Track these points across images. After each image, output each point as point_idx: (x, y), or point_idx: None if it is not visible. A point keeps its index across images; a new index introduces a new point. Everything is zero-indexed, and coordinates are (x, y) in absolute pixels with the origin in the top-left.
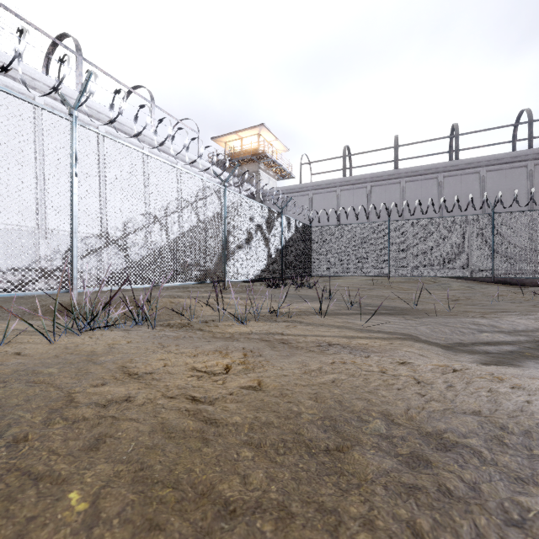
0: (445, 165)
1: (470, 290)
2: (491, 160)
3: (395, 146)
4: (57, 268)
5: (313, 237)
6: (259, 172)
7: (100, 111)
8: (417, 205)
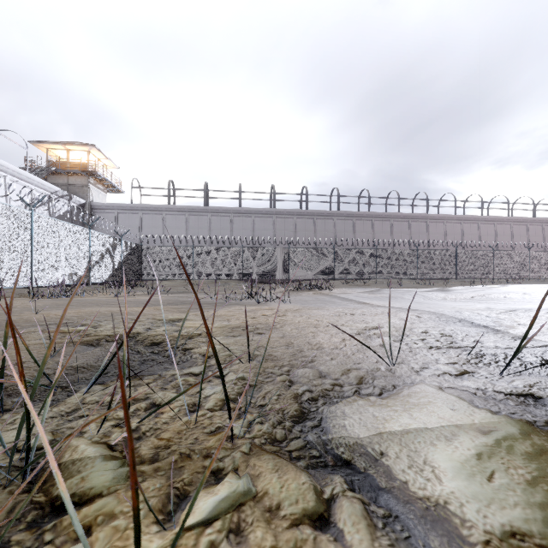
0: (234, 209)
1: (235, 286)
2: (257, 211)
3: (205, 190)
4: None
5: (144, 253)
6: (89, 186)
7: None
8: (218, 232)
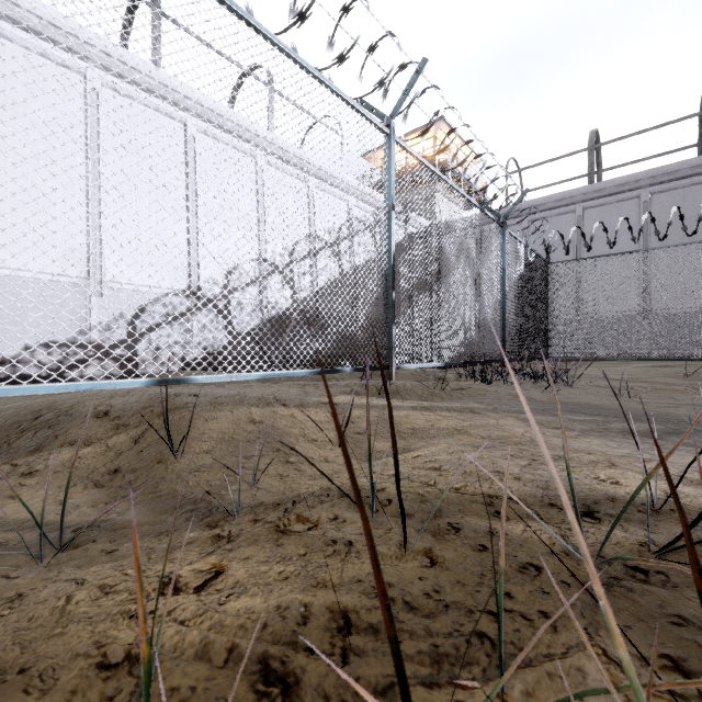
0: None
1: None
2: None
3: None
4: (119, 343)
5: (553, 284)
6: (435, 196)
7: (188, 95)
8: None
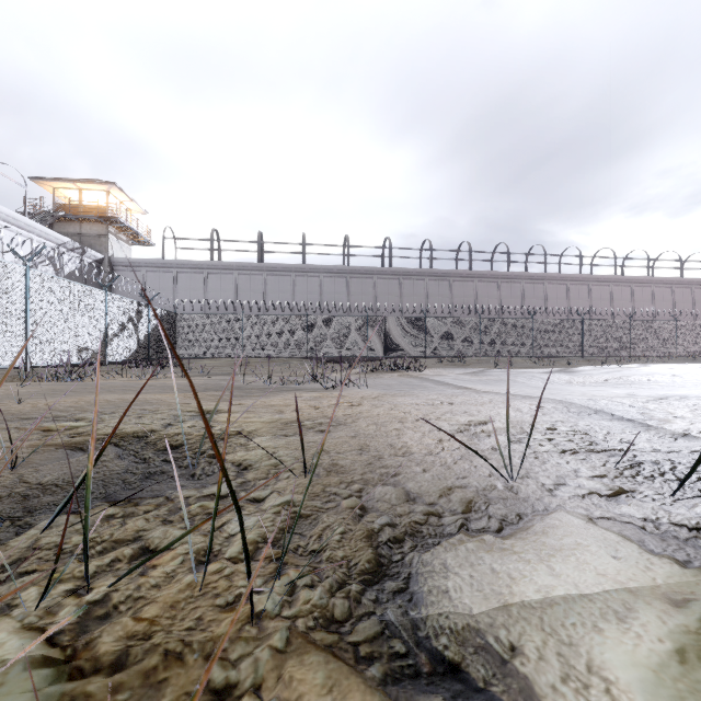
0: (297, 267)
1: (297, 366)
2: (326, 269)
3: (259, 241)
4: None
5: (179, 323)
6: (108, 236)
7: None
8: (276, 296)
